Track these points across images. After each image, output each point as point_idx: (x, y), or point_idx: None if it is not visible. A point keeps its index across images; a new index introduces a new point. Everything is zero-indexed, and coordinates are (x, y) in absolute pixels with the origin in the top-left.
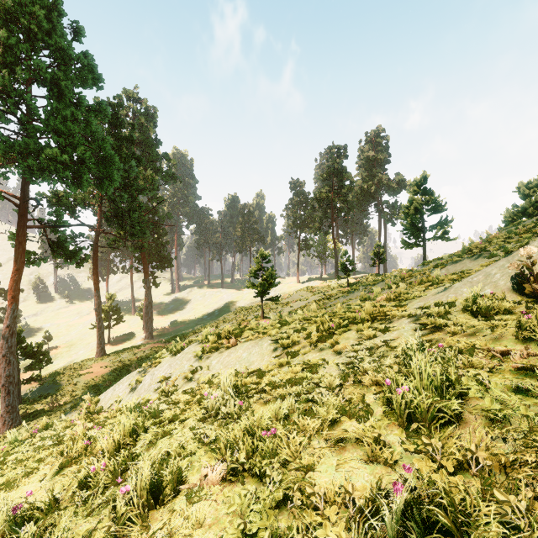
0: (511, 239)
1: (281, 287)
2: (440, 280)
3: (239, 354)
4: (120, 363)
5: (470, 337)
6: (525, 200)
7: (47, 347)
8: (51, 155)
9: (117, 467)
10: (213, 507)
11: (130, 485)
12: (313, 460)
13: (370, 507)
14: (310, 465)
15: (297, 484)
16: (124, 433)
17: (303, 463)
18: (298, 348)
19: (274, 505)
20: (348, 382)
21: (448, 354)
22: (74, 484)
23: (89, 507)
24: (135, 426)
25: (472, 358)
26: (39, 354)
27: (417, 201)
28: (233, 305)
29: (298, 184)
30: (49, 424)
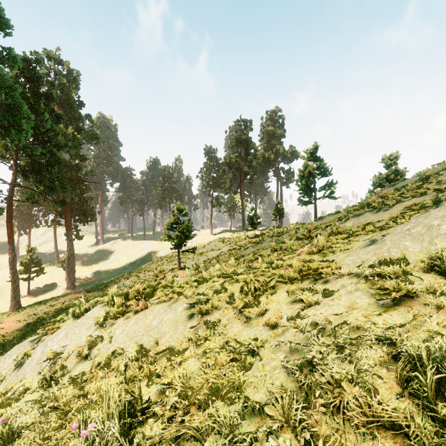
0: (405, 194)
1: (196, 239)
2: (354, 232)
3: (148, 321)
4: (36, 316)
5: None
6: (387, 169)
7: None
8: None
9: None
10: None
11: None
12: None
13: None
14: None
15: None
16: None
17: None
18: (219, 314)
19: None
20: (315, 405)
21: None
22: None
23: None
24: None
25: None
26: None
27: (310, 166)
28: (154, 255)
29: (211, 150)
30: None
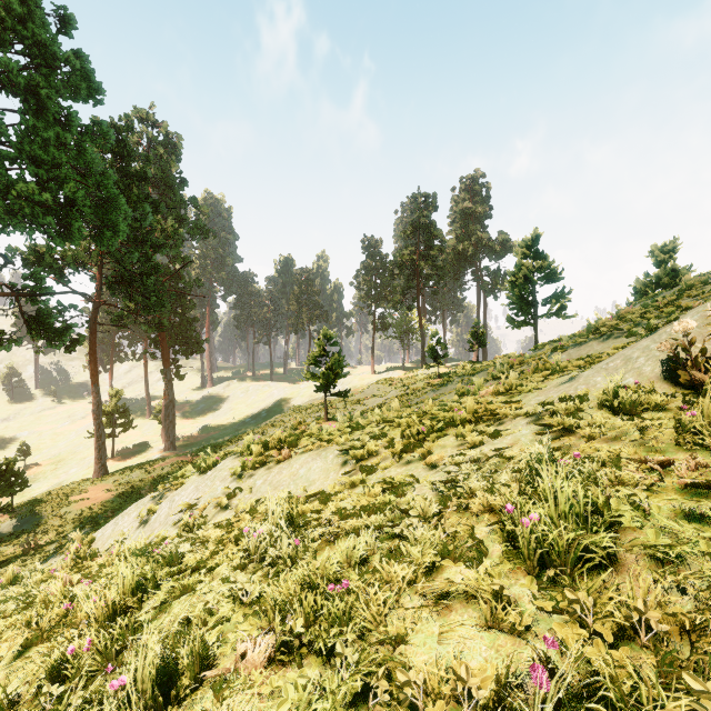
0: (649, 314)
1: (350, 380)
2: (561, 367)
3: (294, 470)
4: (128, 485)
5: (613, 442)
6: (659, 268)
7: (23, 465)
8: (26, 193)
9: (109, 646)
10: (255, 706)
11: (126, 677)
12: (405, 627)
13: (498, 708)
14: (401, 635)
15: (382, 668)
16: (124, 591)
17: (390, 632)
18: (377, 461)
19: (348, 702)
20: (449, 508)
21: (588, 466)
22: (43, 673)
23: (63, 710)
24: (141, 580)
25: (621, 472)
26: (10, 474)
27: (527, 267)
28: (286, 404)
29: (372, 243)
30: (18, 577)
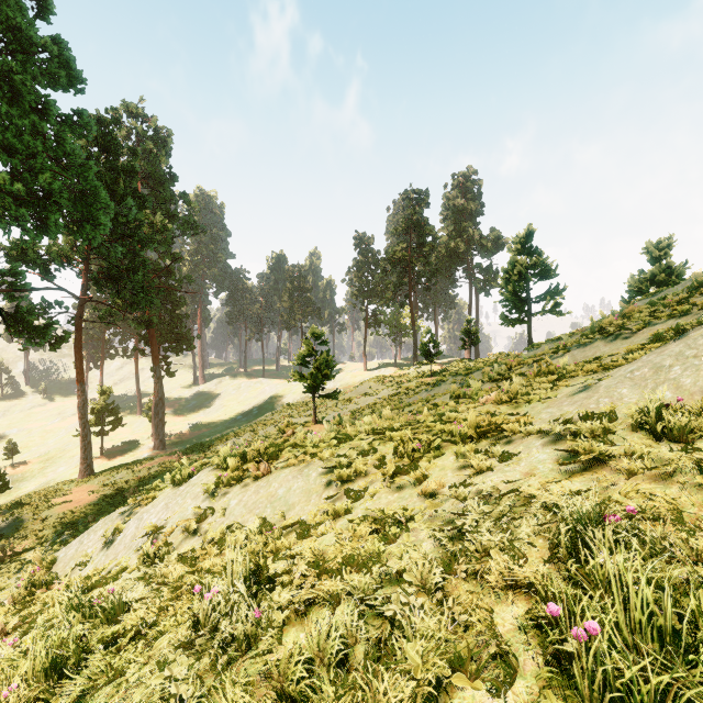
0: (659, 313)
1: (342, 377)
2: (569, 371)
3: (272, 490)
4: (114, 486)
5: (665, 482)
6: (654, 264)
7: (12, 463)
8: None
9: None
10: None
11: None
12: None
13: None
14: None
15: None
16: (35, 674)
17: None
18: (365, 483)
19: None
20: (456, 573)
21: (652, 530)
22: None
23: None
24: (64, 653)
25: (698, 539)
26: None
27: (521, 263)
28: (278, 401)
29: (364, 240)
30: None
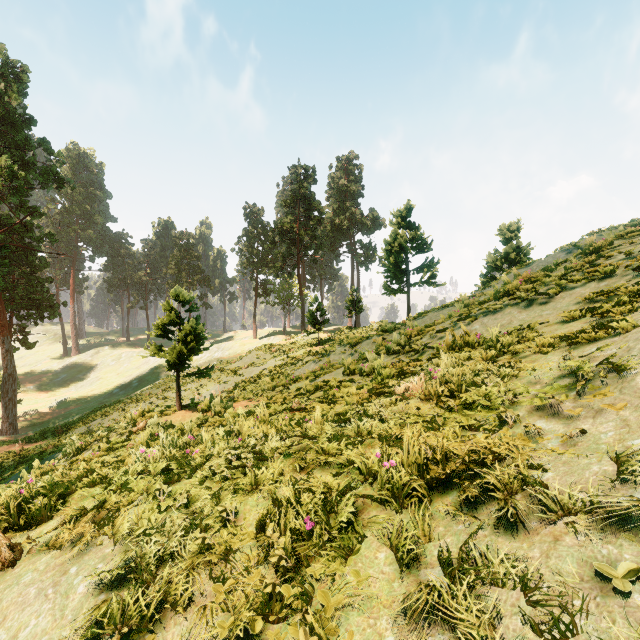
0: (571, 276)
1: (231, 345)
2: (504, 345)
3: None
4: None
5: None
6: (506, 245)
7: None
8: None
9: None
10: None
11: None
12: None
13: None
14: None
15: None
16: None
17: None
18: (180, 639)
19: None
20: None
21: None
22: None
23: None
24: None
25: None
26: None
27: (401, 236)
28: (161, 371)
29: (254, 211)
30: None
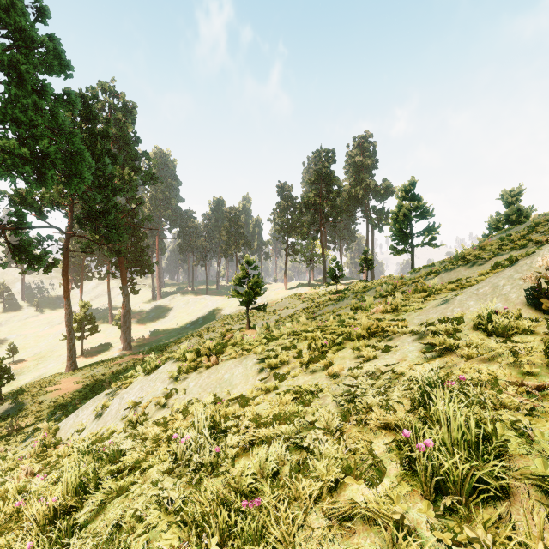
0: (505, 246)
1: (268, 294)
2: (437, 289)
3: (220, 375)
4: (93, 378)
5: (489, 363)
6: (508, 208)
7: (12, 360)
8: (8, 148)
9: None
10: None
11: None
12: (311, 548)
13: None
14: None
15: None
16: (68, 491)
17: None
18: (287, 369)
19: None
20: (349, 421)
21: (473, 389)
22: None
23: None
24: (85, 479)
25: (502, 395)
26: None
27: (405, 207)
28: (218, 313)
29: (285, 188)
30: None
